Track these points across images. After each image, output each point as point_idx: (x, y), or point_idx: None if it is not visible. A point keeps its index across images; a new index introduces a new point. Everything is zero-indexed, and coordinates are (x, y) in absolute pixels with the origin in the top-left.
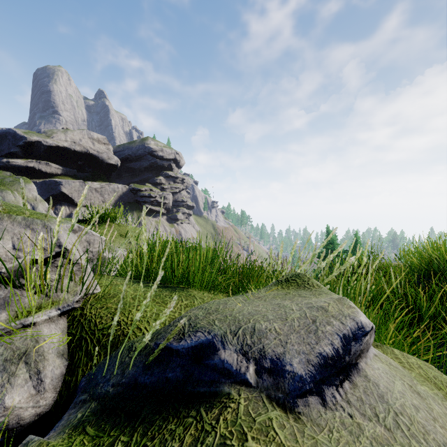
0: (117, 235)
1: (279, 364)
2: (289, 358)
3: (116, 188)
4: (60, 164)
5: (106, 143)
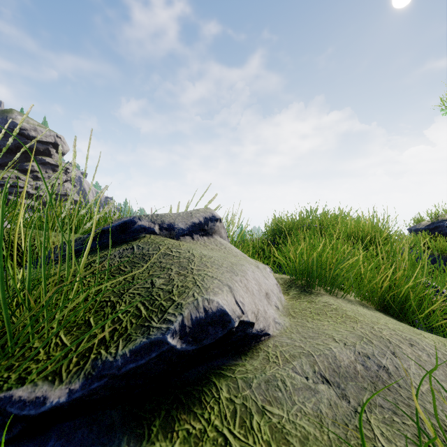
0: None
1: (172, 225)
2: (177, 223)
3: None
4: None
5: None
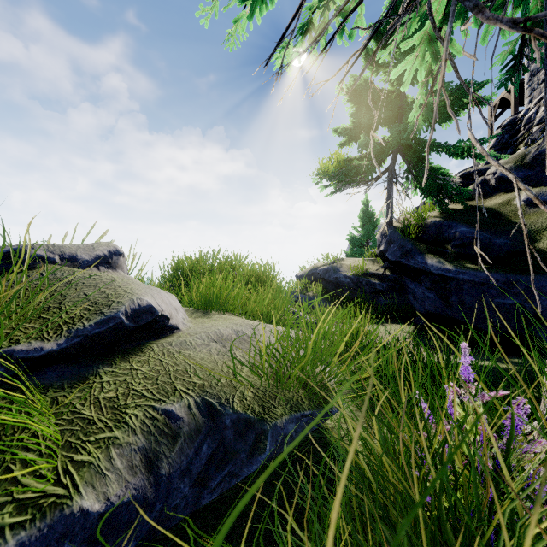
0: None
1: (74, 257)
2: (80, 255)
3: None
4: None
5: None
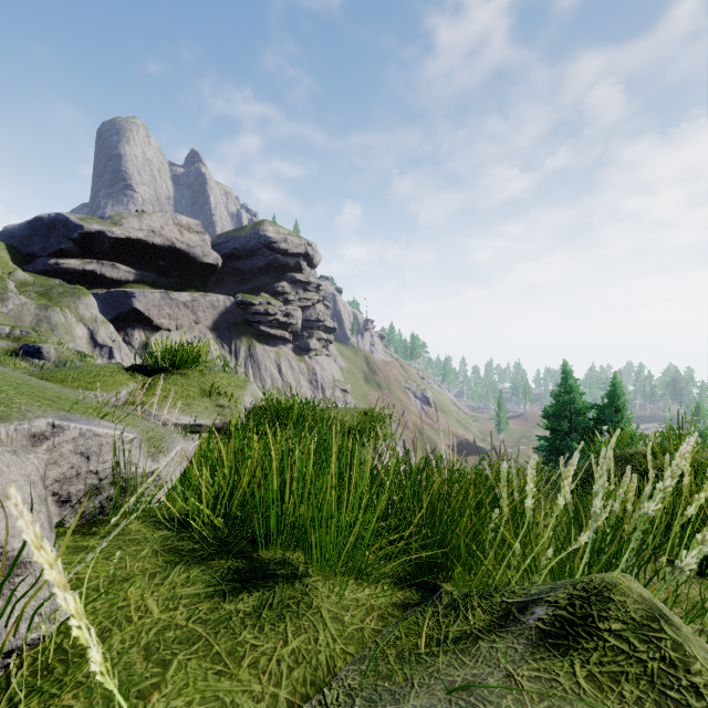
0: (197, 392)
1: None
2: None
3: (216, 301)
4: (132, 265)
5: (200, 231)
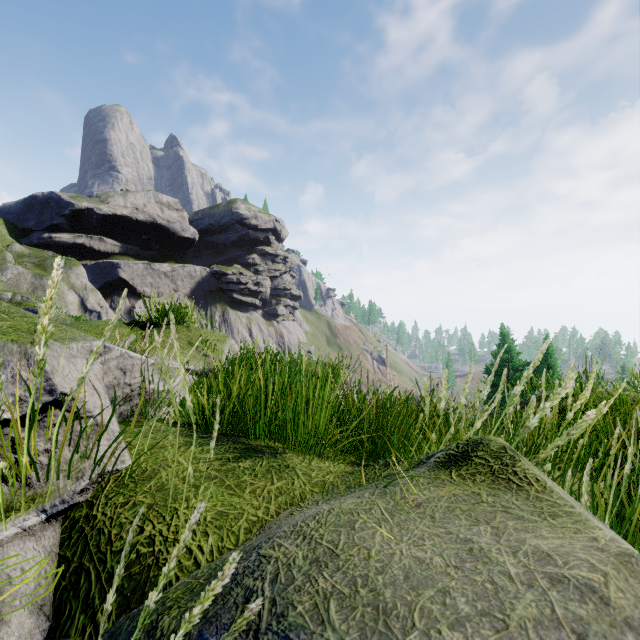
0: (186, 343)
1: None
2: None
3: (193, 271)
4: (118, 239)
5: (179, 209)
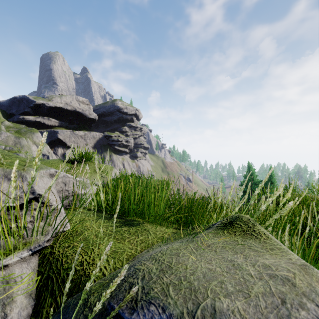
0: (92, 171)
1: None
2: None
3: (95, 135)
4: (57, 119)
5: (88, 104)
